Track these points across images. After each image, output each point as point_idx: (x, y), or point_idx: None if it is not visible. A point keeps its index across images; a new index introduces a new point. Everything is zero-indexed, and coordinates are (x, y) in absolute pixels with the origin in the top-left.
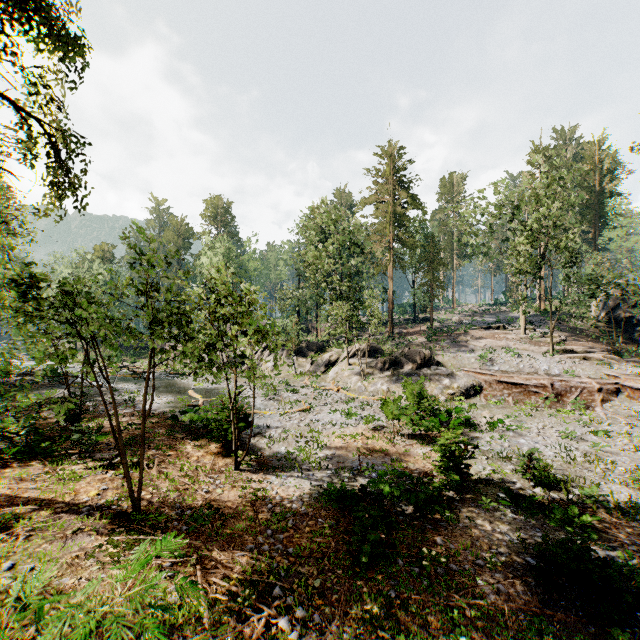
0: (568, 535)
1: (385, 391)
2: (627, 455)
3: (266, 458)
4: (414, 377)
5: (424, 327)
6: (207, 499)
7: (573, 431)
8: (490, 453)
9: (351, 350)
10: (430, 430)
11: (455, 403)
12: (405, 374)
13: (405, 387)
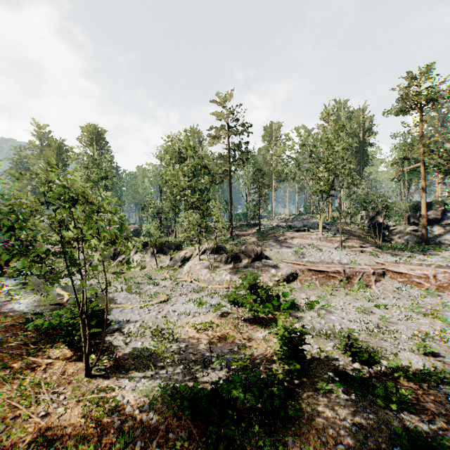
0: (392, 413)
1: (228, 280)
2: (403, 323)
3: (121, 357)
4: (250, 268)
5: (254, 230)
6: (42, 427)
7: (366, 307)
8: (313, 331)
9: (202, 248)
10: (266, 313)
11: (280, 288)
12: (243, 266)
13: (246, 279)
